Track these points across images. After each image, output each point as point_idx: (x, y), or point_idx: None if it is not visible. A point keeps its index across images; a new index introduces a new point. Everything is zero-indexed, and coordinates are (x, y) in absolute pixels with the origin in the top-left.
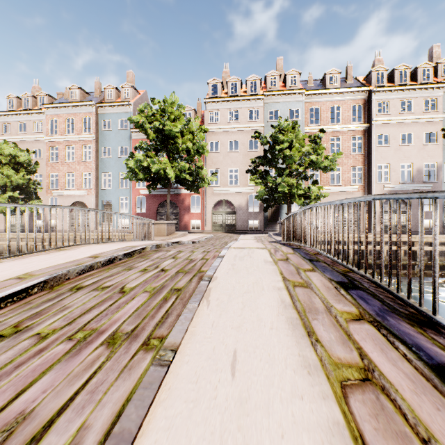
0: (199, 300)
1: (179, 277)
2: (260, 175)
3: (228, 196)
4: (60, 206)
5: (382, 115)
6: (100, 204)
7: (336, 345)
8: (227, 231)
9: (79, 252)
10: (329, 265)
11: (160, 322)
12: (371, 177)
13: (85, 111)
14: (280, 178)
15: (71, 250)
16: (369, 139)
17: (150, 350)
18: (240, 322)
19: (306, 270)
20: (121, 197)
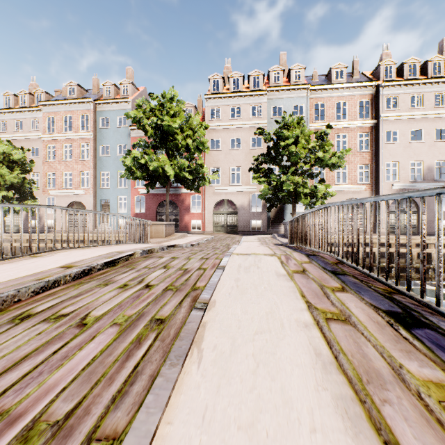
0: (186, 352)
1: (166, 298)
2: (263, 173)
3: (230, 195)
4: (34, 205)
5: (391, 111)
6: (98, 203)
7: None
8: (228, 232)
9: (53, 259)
10: (361, 280)
11: (119, 393)
12: (379, 176)
13: (83, 108)
14: (285, 176)
15: (46, 257)
16: (377, 136)
17: None
18: (253, 408)
19: (335, 289)
20: (119, 196)
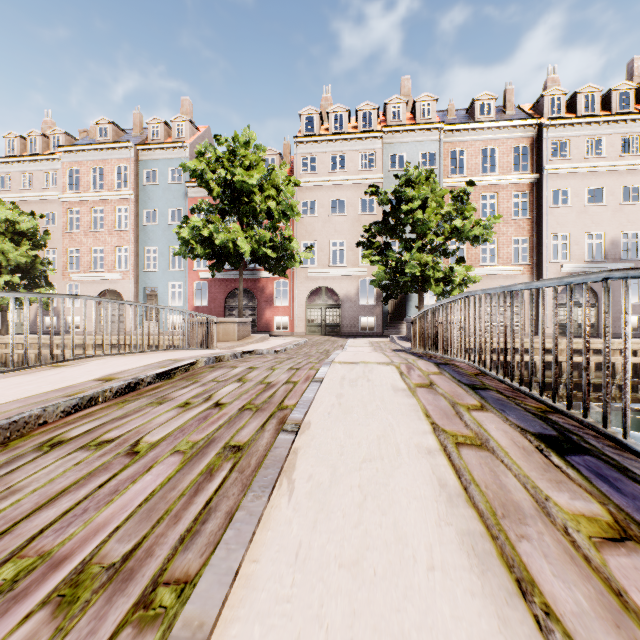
0: (273, 483)
1: (244, 420)
2: (377, 250)
3: (330, 281)
4: (57, 294)
5: (559, 161)
6: (141, 293)
7: (602, 631)
8: (327, 334)
9: (85, 369)
10: (507, 397)
11: (189, 532)
12: (542, 253)
13: (120, 157)
14: (408, 254)
15: (74, 367)
16: (539, 196)
17: (149, 626)
18: (358, 545)
19: (471, 407)
20: (172, 282)
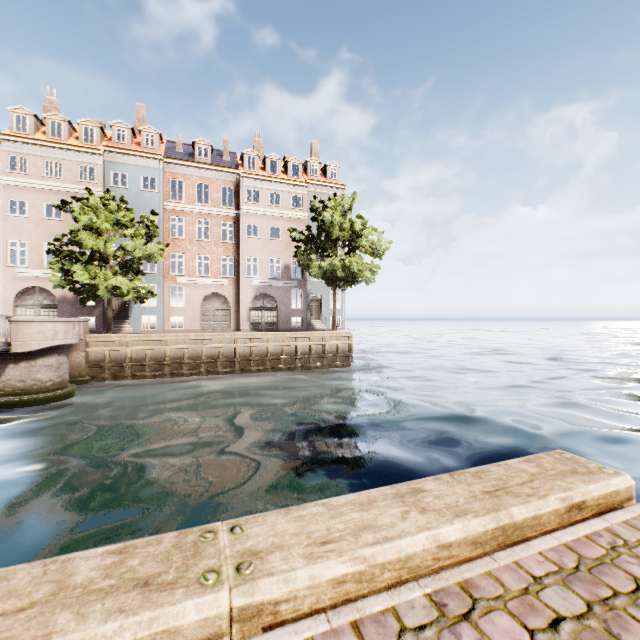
0: None
1: None
2: (68, 258)
3: (44, 282)
4: None
5: (252, 204)
6: None
7: None
8: None
9: None
10: None
11: None
12: (240, 270)
13: None
14: (79, 265)
15: None
16: (240, 228)
17: None
18: None
19: None
20: None
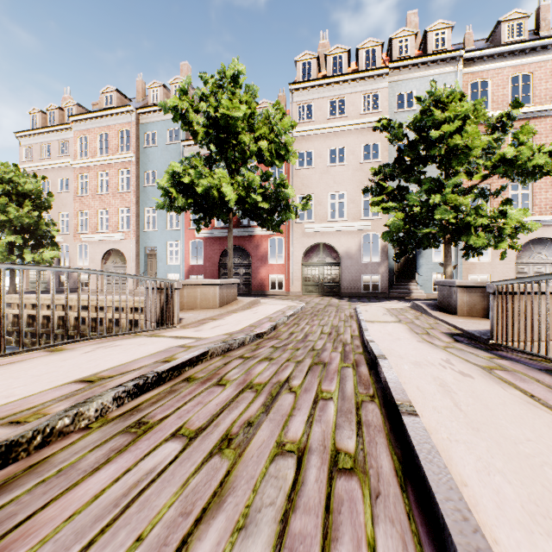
0: None
1: None
2: (389, 196)
3: (328, 237)
4: None
5: None
6: (142, 252)
7: None
8: (325, 294)
9: None
10: None
11: None
12: None
13: (122, 121)
14: (438, 195)
15: None
16: None
17: None
18: None
19: None
20: (169, 241)
